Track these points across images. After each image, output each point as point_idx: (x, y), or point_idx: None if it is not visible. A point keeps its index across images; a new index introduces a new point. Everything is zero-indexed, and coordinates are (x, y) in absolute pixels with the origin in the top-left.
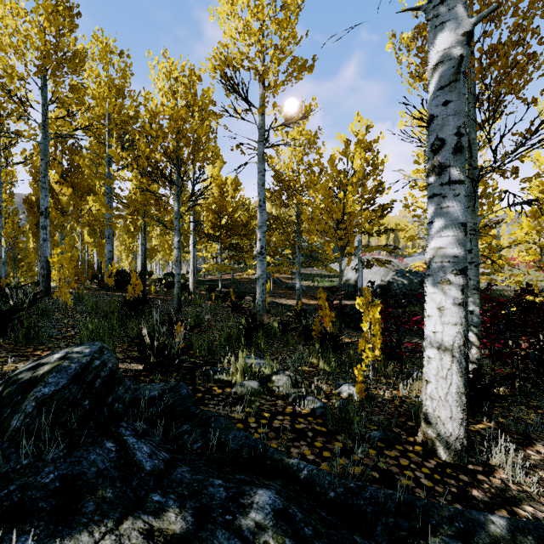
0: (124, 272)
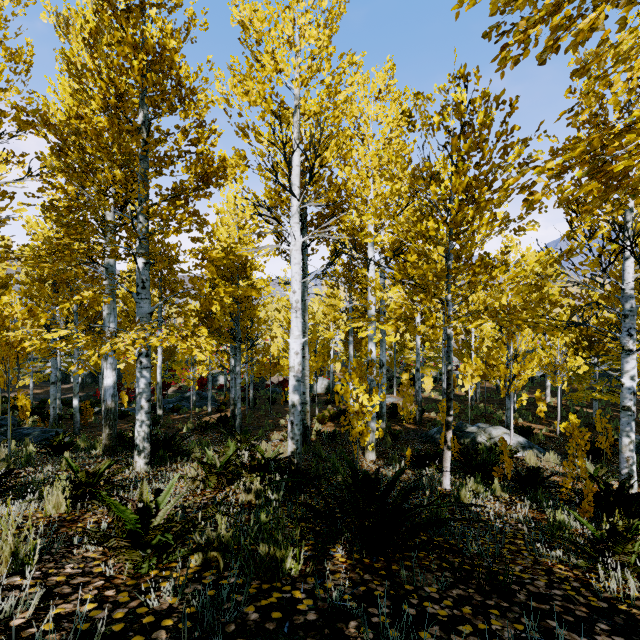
0: None
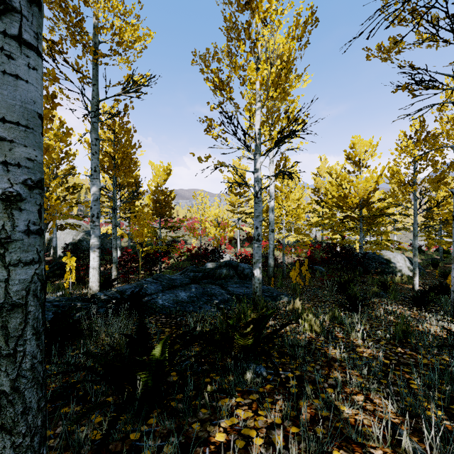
0: None
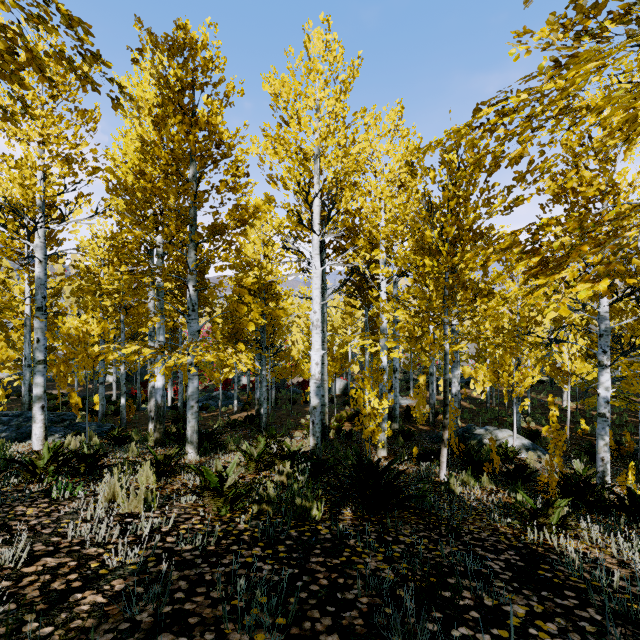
0: None
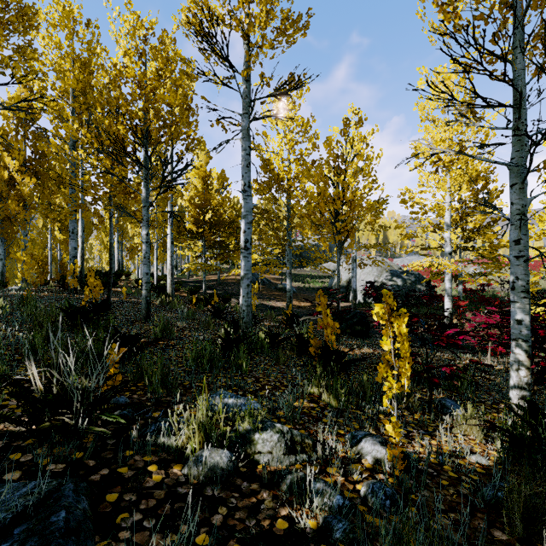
0: (98, 272)
